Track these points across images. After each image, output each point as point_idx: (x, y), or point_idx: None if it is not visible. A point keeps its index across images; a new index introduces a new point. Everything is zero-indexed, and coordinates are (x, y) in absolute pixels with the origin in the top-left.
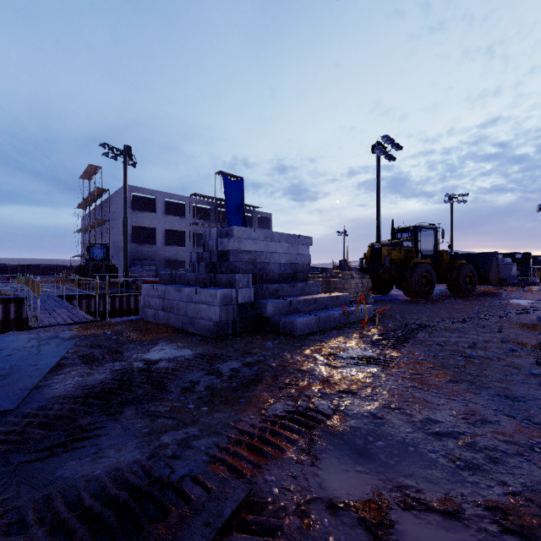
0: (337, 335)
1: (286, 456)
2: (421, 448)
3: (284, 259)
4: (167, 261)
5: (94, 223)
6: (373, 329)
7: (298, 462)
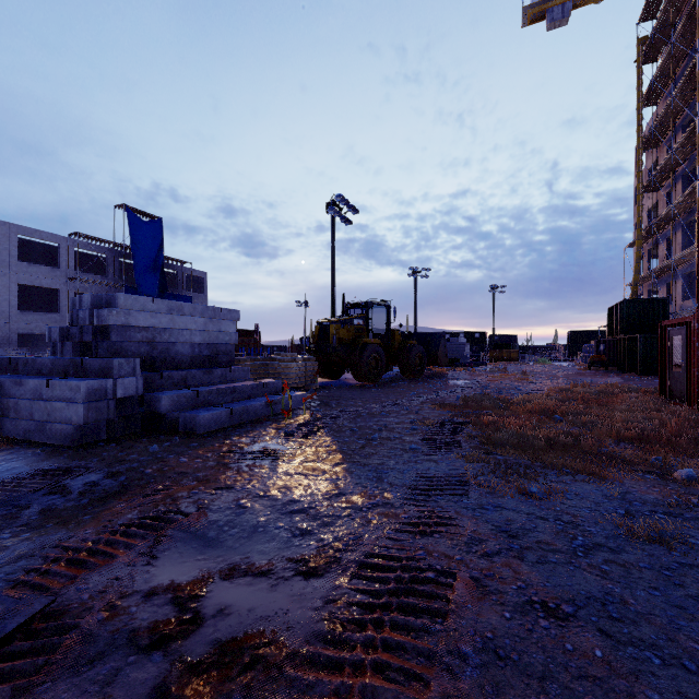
0: (252, 429)
1: (115, 562)
2: (270, 527)
3: (199, 337)
4: (24, 336)
5: None
6: (297, 419)
7: (130, 565)
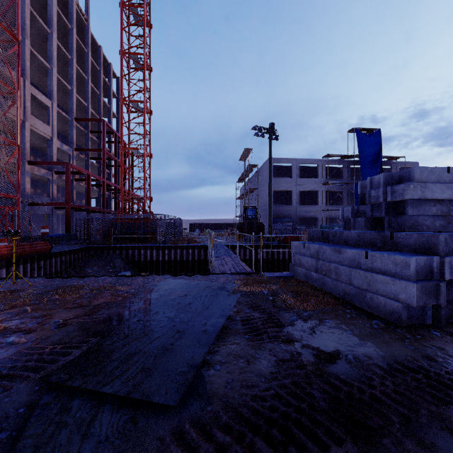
0: None
1: None
2: None
3: None
4: (301, 218)
5: (247, 191)
6: None
7: None
